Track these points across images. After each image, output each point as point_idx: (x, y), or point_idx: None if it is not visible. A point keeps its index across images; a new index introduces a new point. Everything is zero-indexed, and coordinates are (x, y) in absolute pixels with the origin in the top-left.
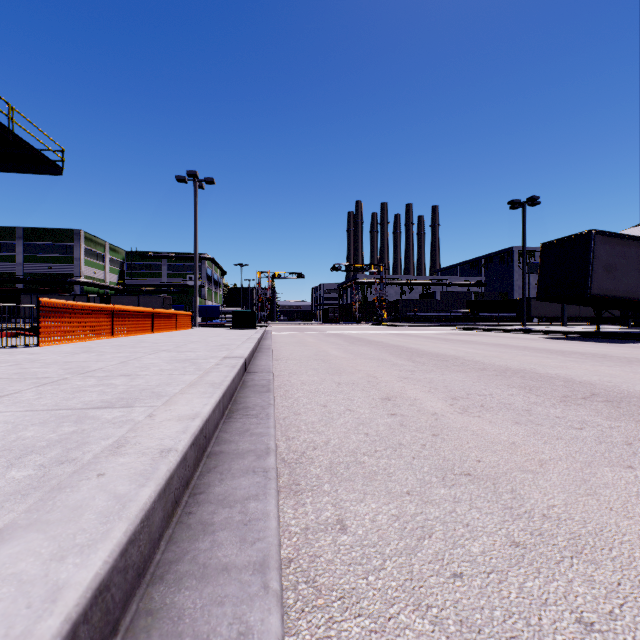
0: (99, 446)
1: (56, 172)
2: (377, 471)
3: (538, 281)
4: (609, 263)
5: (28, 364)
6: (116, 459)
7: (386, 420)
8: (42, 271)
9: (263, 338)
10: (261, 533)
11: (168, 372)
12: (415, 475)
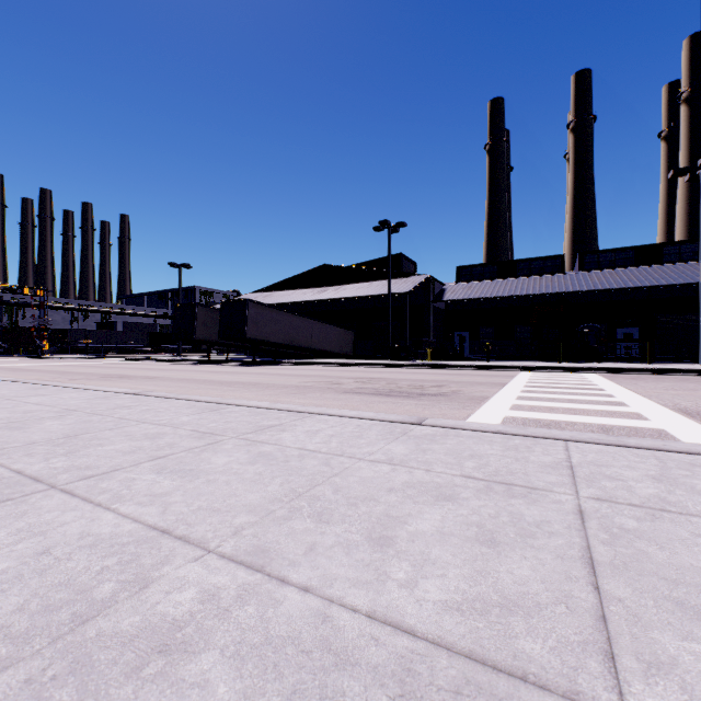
0: None
1: None
2: None
3: (173, 328)
4: (206, 322)
5: None
6: None
7: None
8: None
9: None
10: None
11: None
12: None
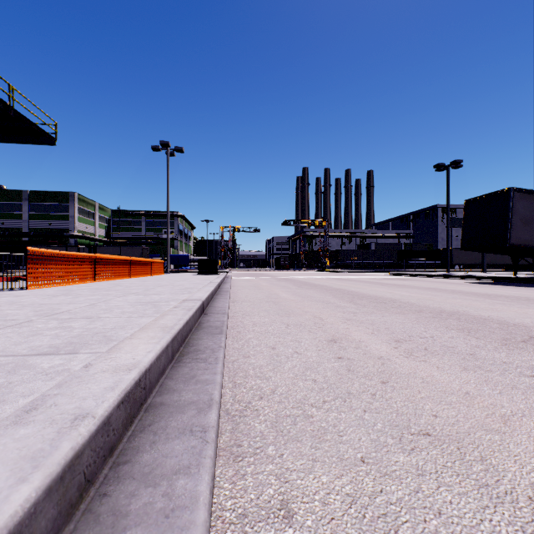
0: (13, 406)
1: (50, 142)
2: (326, 428)
3: (462, 233)
4: (526, 217)
5: (6, 306)
6: (16, 430)
7: (333, 364)
8: (44, 226)
9: (223, 282)
10: (183, 533)
11: (128, 314)
12: (368, 434)
